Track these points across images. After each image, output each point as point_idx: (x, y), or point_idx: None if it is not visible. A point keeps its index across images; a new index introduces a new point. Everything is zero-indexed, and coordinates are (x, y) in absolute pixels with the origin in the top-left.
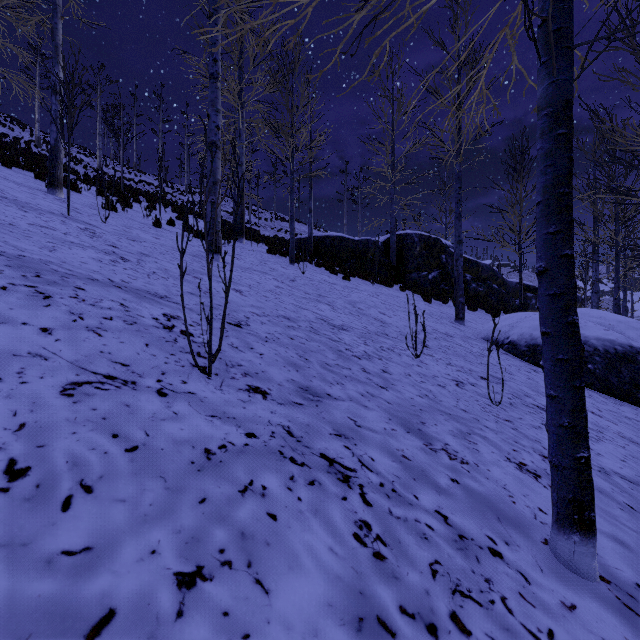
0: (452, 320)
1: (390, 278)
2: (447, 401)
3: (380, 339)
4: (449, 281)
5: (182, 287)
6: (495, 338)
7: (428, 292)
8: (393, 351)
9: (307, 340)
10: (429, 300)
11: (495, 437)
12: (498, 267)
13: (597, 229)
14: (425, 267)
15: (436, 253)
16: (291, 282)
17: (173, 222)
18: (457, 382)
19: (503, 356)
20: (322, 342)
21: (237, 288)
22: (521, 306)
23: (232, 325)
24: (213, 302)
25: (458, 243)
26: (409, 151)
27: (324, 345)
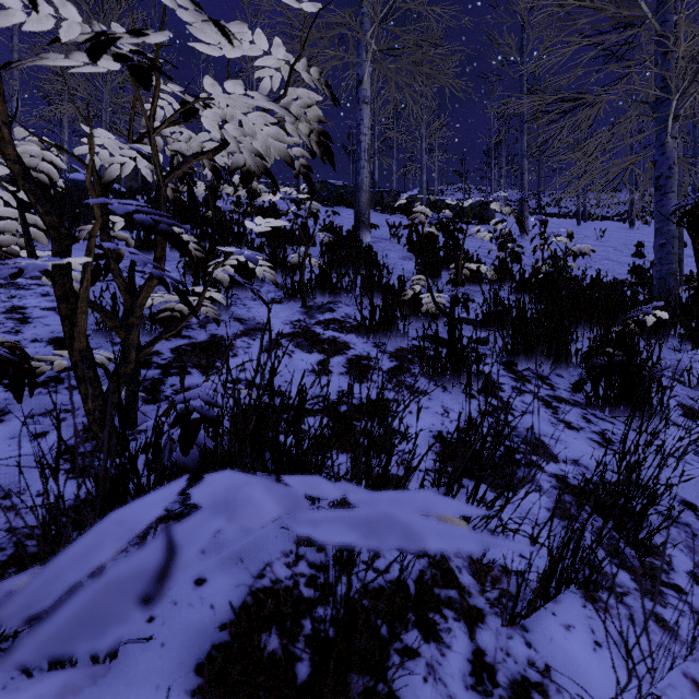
0: None
1: None
2: None
3: None
4: None
5: None
6: None
7: None
8: None
9: None
10: None
11: None
12: None
13: None
14: None
15: None
16: None
17: None
18: None
19: None
20: None
21: None
22: None
23: None
24: None
25: None
26: None
27: None
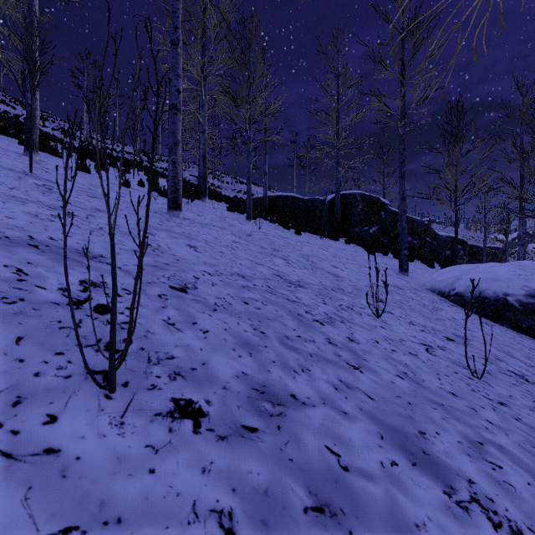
0: (396, 271)
1: (336, 232)
2: (429, 380)
3: (337, 295)
4: (388, 235)
5: (65, 251)
6: (441, 289)
7: (370, 245)
8: (353, 310)
9: (263, 303)
10: (372, 252)
11: (510, 443)
12: (428, 222)
13: (524, 188)
14: (366, 223)
15: (376, 210)
16: (248, 237)
17: (143, 183)
18: (426, 346)
19: (453, 308)
20: (279, 304)
21: (192, 244)
22: (457, 258)
23: (175, 290)
24: (160, 260)
25: (402, 200)
26: (352, 120)
27: (282, 308)
